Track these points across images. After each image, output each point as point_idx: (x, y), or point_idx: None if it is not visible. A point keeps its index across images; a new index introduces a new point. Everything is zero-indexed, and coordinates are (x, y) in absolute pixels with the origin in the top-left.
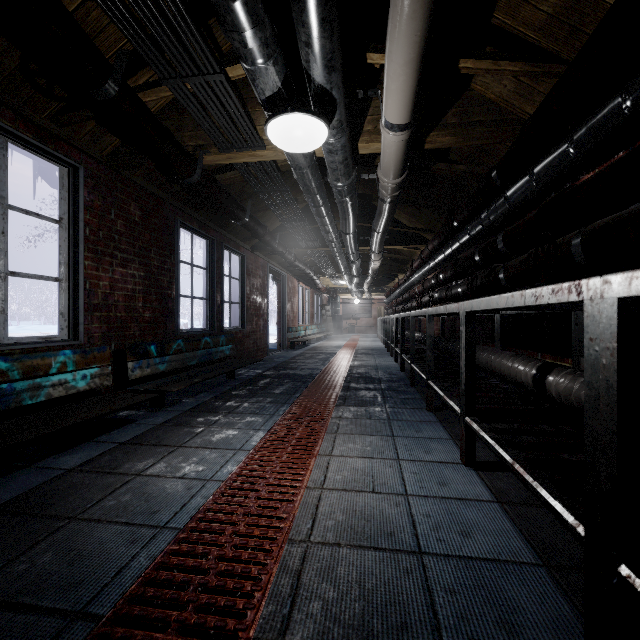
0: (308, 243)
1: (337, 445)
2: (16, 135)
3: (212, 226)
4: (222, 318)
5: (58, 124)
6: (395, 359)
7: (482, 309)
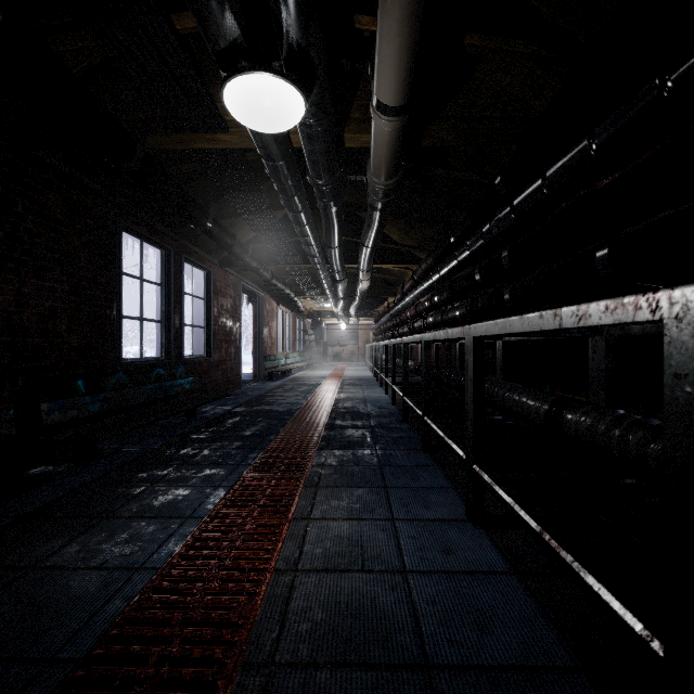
0: (287, 258)
1: (318, 503)
2: None
3: (168, 233)
4: (181, 345)
5: None
6: (385, 390)
7: (496, 334)
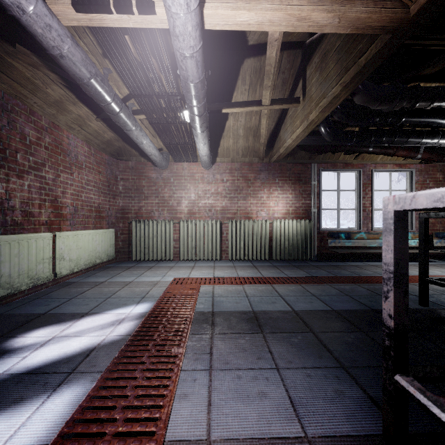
0: None
1: None
2: (393, 170)
3: None
4: None
5: (405, 160)
6: None
7: None
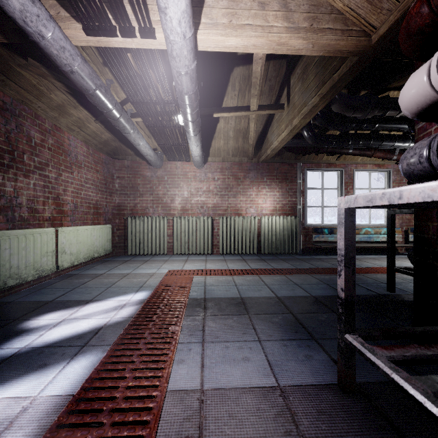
0: None
1: None
2: (372, 170)
3: None
4: None
5: (383, 161)
6: None
7: None
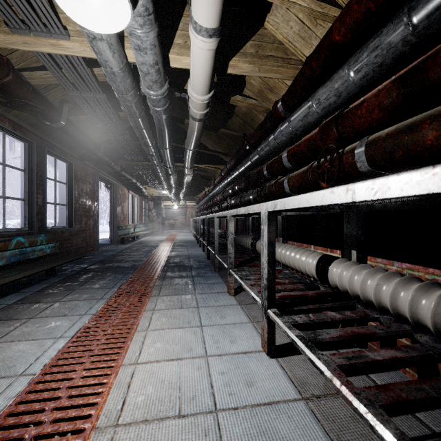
0: (132, 156)
1: (145, 347)
2: None
3: (31, 129)
4: (44, 218)
5: None
6: (203, 249)
7: (287, 208)
